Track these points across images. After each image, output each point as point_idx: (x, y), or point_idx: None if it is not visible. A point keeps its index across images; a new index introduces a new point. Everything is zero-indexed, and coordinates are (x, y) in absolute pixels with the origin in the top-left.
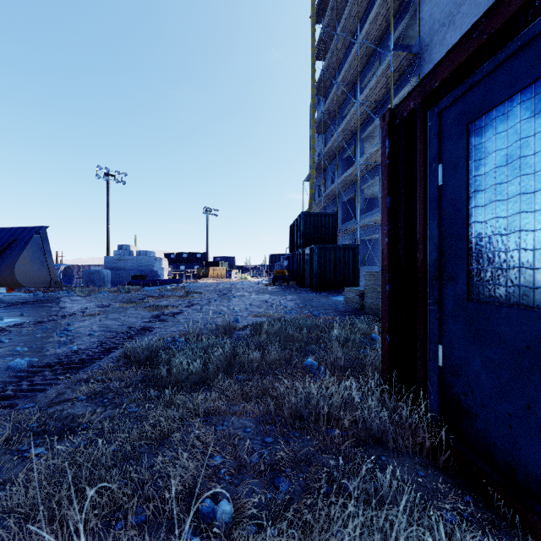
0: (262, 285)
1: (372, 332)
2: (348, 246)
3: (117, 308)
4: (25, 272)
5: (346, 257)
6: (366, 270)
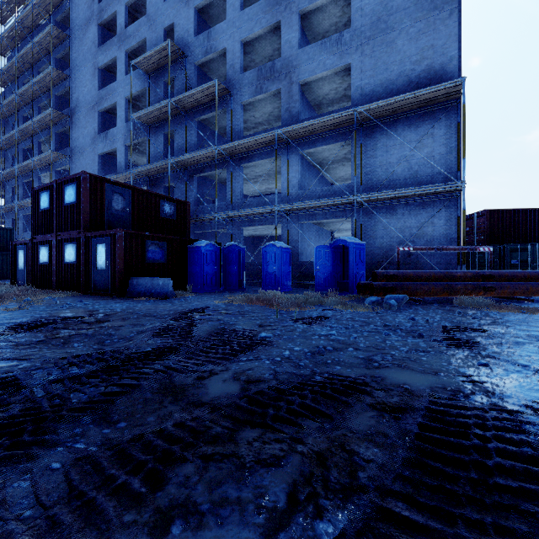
0: None
1: None
2: None
3: None
4: None
5: None
6: None
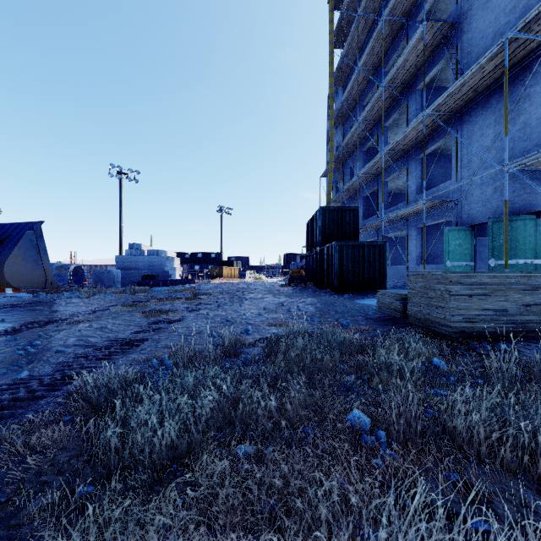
0: (277, 285)
1: (431, 355)
2: (374, 243)
3: (113, 313)
4: (16, 272)
5: (371, 255)
6: (390, 269)
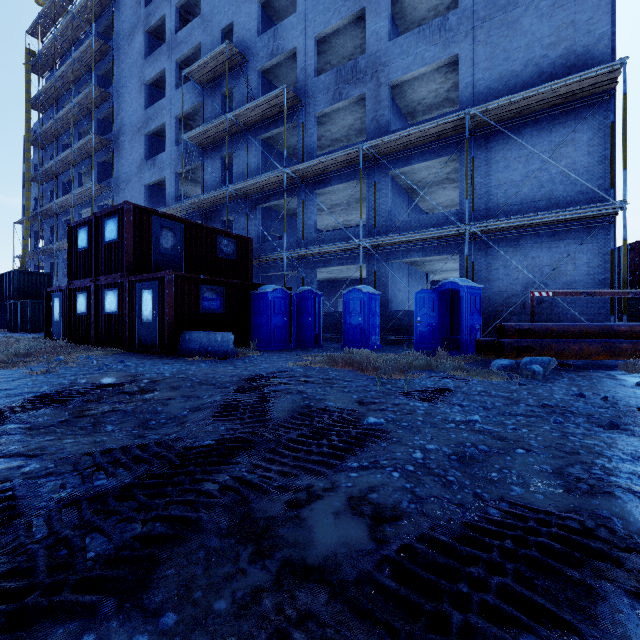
0: None
1: None
2: None
3: None
4: None
5: None
6: None
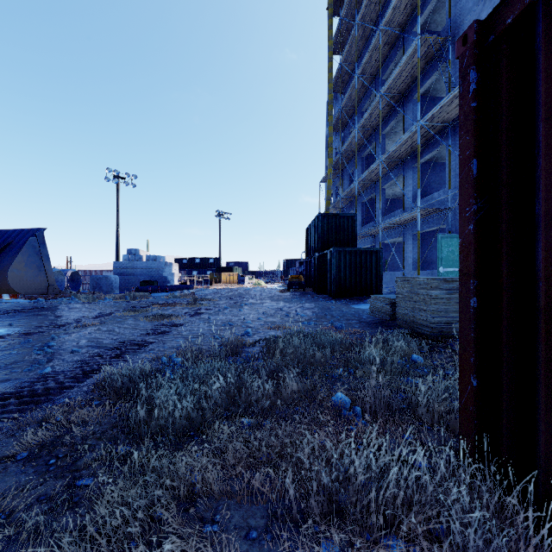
0: (276, 291)
1: (411, 352)
2: (370, 249)
3: (116, 318)
4: (20, 278)
5: (367, 261)
6: (388, 275)
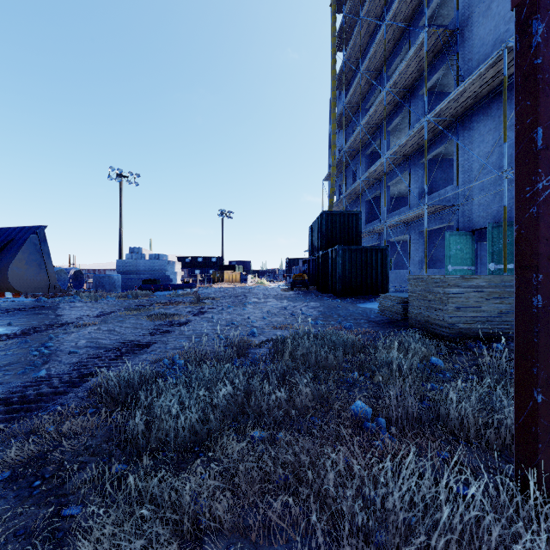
0: (279, 290)
1: (429, 354)
2: (376, 247)
3: (118, 317)
4: (20, 276)
5: (373, 259)
6: (393, 274)
